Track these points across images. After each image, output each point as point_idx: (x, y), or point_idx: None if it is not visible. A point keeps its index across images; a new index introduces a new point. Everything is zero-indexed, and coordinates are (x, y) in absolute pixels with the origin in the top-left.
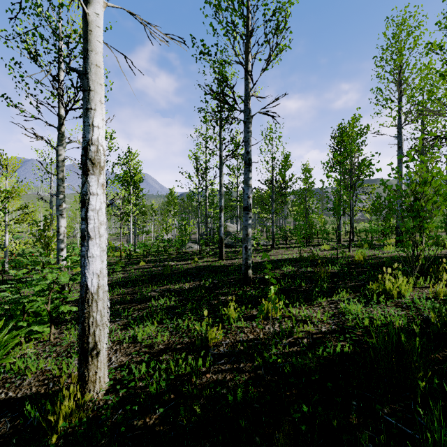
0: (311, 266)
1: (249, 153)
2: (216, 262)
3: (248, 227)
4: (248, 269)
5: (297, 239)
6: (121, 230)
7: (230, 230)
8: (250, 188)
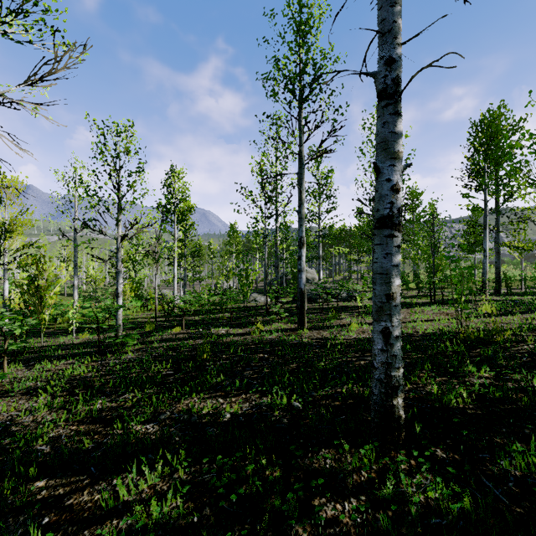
0: (523, 367)
1: (396, 63)
2: (293, 336)
3: (392, 274)
4: (394, 396)
5: (404, 290)
6: (156, 276)
7: (308, 276)
8: (397, 165)
